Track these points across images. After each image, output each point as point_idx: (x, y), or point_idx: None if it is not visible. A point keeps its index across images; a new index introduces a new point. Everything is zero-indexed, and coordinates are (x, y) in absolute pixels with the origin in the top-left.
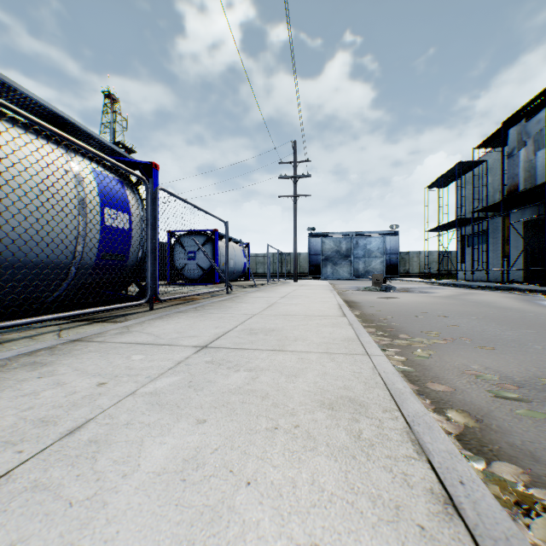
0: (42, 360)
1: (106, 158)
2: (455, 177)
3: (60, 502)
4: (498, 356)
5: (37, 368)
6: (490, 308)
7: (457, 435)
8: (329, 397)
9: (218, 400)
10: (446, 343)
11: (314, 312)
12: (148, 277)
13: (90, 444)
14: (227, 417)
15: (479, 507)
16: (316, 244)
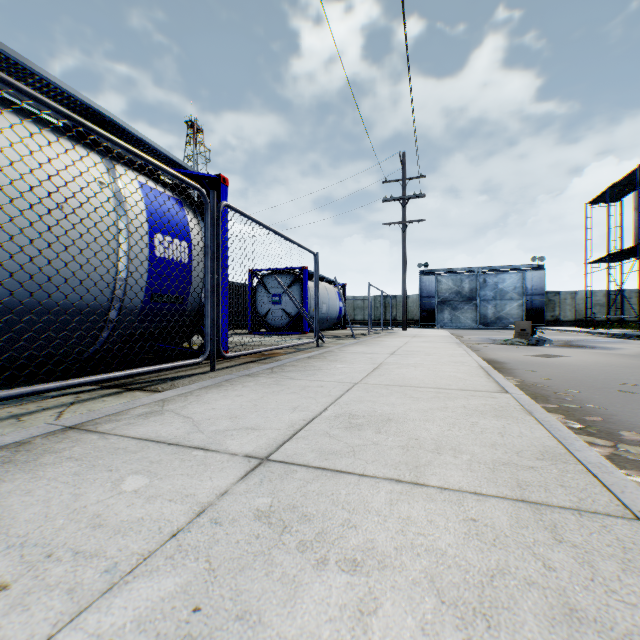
0: None
1: (143, 156)
2: (637, 185)
3: None
4: None
5: None
6: None
7: None
8: None
9: None
10: None
11: (448, 382)
12: (208, 326)
13: None
14: None
15: None
16: (430, 284)
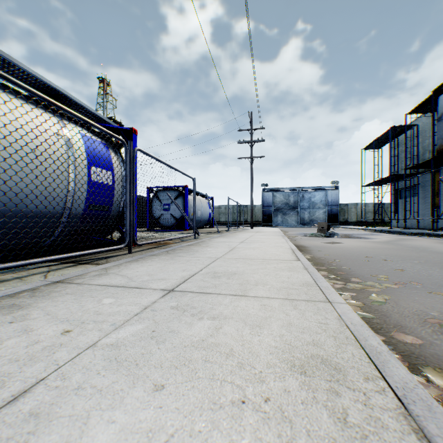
0: (21, 302)
1: (89, 122)
2: (389, 140)
3: None
4: None
5: (13, 311)
6: (429, 253)
7: None
8: (299, 357)
9: (180, 356)
10: (398, 287)
11: (270, 256)
12: (127, 225)
13: (29, 418)
14: (187, 382)
15: None
16: (269, 197)
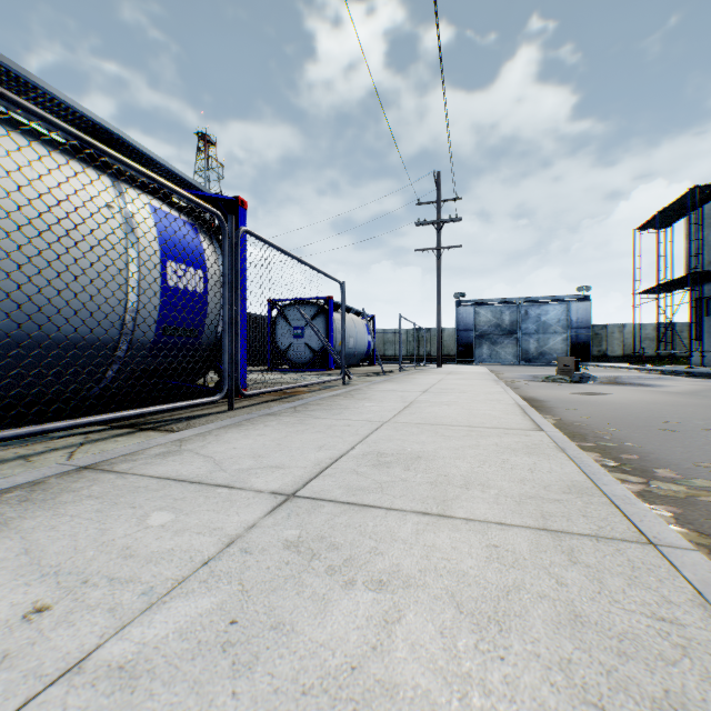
0: None
1: (157, 179)
2: (688, 210)
3: None
4: None
5: None
6: None
7: None
8: None
9: None
10: None
11: (482, 420)
12: (226, 362)
13: None
14: None
15: None
16: (467, 316)
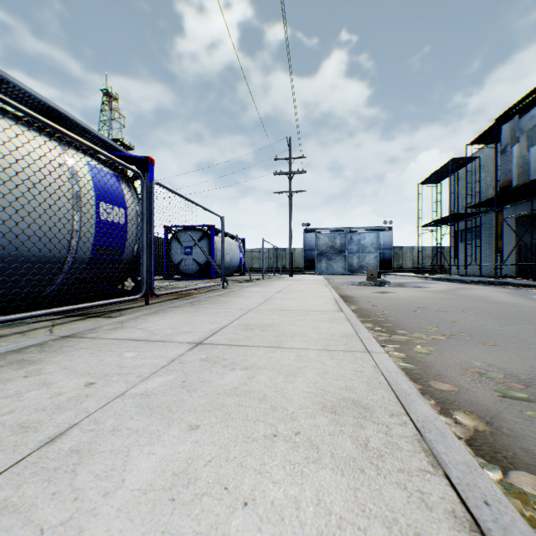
0: (30, 357)
1: (100, 151)
2: (449, 173)
3: (29, 529)
4: (500, 352)
5: (25, 366)
6: (486, 303)
7: (467, 439)
8: (331, 399)
9: (213, 402)
10: (445, 339)
11: (310, 307)
12: (144, 272)
13: (72, 454)
14: (222, 422)
15: (512, 535)
16: (311, 239)
